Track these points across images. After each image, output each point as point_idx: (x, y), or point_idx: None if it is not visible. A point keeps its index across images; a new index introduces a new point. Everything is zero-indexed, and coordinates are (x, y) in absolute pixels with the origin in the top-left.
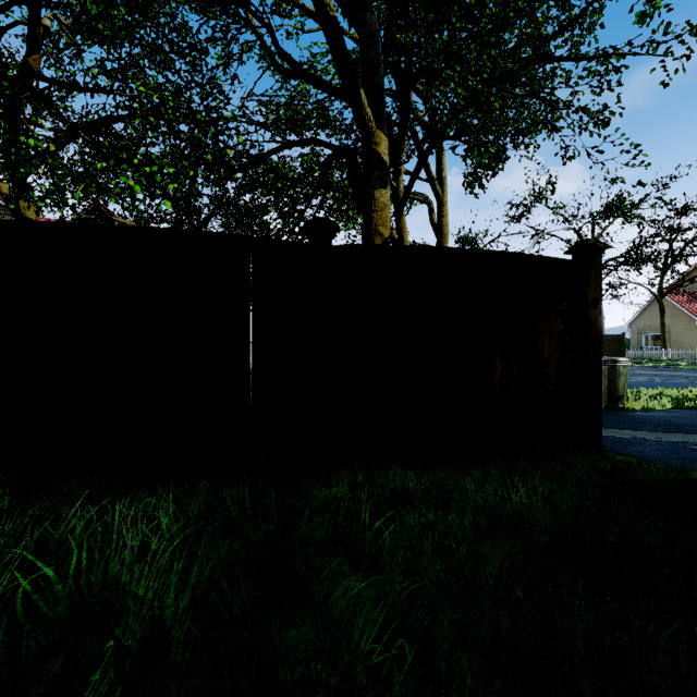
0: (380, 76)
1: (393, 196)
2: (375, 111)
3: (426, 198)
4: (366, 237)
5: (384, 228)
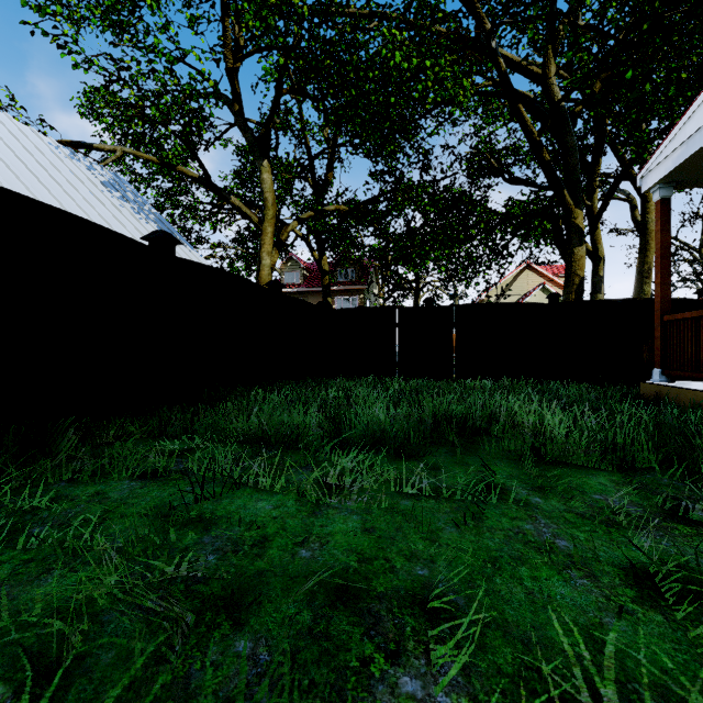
0: (577, 173)
1: (587, 213)
2: (573, 197)
3: (627, 195)
4: (567, 278)
5: (581, 271)
